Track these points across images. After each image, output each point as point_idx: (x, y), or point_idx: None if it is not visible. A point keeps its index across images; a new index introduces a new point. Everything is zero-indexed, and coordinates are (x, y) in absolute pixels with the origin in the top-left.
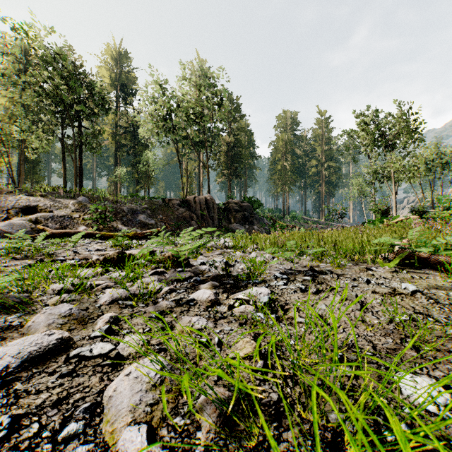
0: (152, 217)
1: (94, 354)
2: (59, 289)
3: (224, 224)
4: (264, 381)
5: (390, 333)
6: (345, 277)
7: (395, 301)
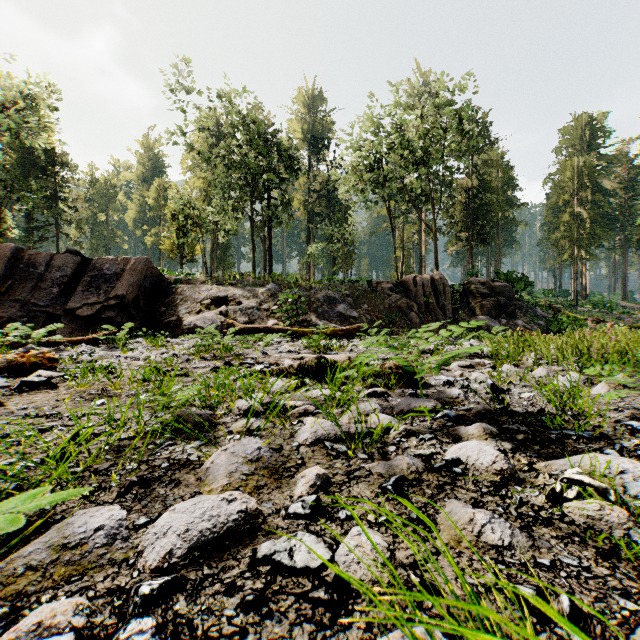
0: (354, 307)
1: (296, 565)
2: (246, 408)
3: (463, 318)
4: None
5: None
6: None
7: None
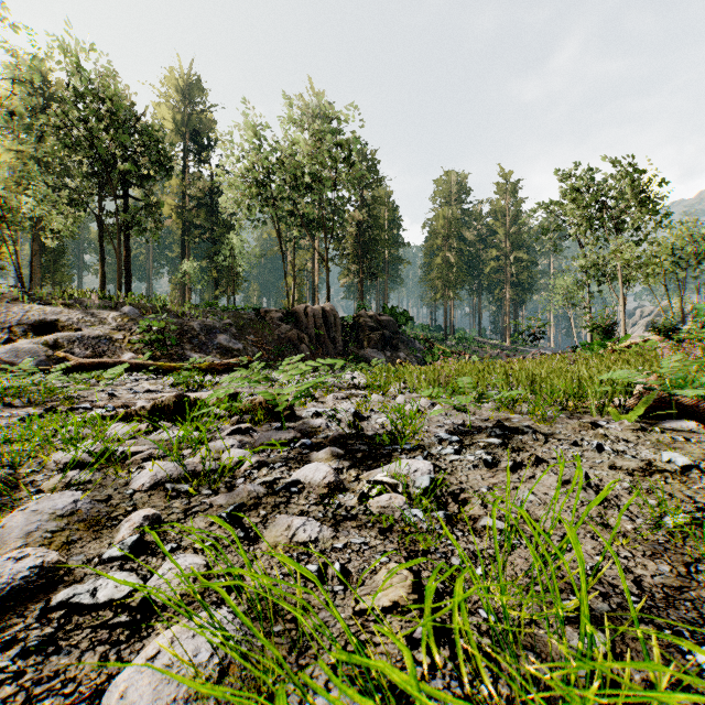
0: (238, 338)
1: (98, 601)
2: (67, 461)
3: (353, 350)
4: (433, 667)
5: (662, 552)
6: (557, 440)
7: (654, 484)
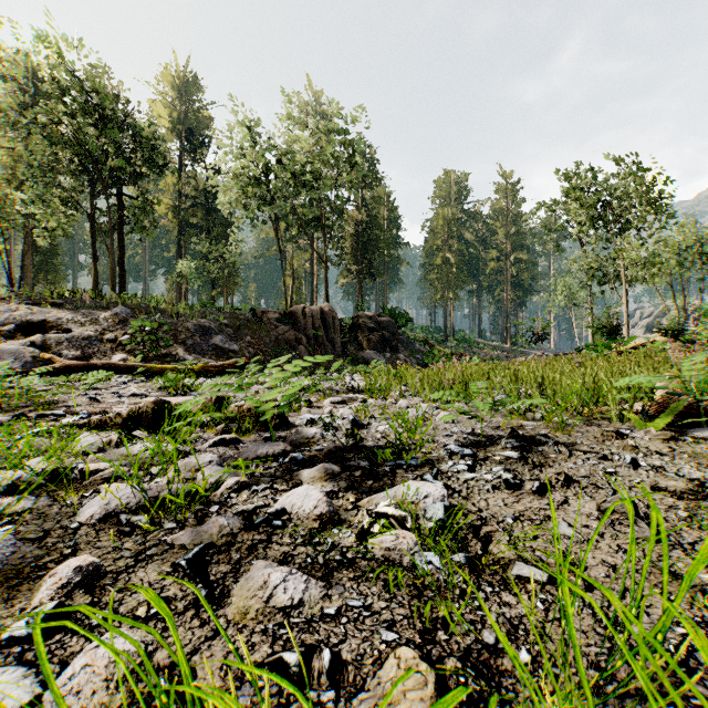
0: (234, 339)
1: None
2: (10, 482)
3: (352, 352)
4: None
5: None
6: (583, 453)
7: None
